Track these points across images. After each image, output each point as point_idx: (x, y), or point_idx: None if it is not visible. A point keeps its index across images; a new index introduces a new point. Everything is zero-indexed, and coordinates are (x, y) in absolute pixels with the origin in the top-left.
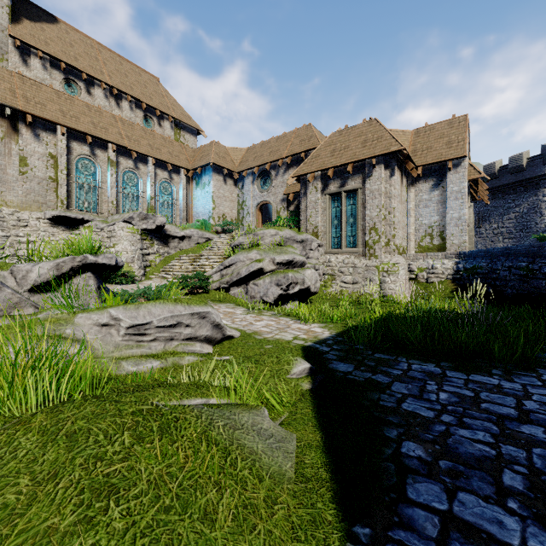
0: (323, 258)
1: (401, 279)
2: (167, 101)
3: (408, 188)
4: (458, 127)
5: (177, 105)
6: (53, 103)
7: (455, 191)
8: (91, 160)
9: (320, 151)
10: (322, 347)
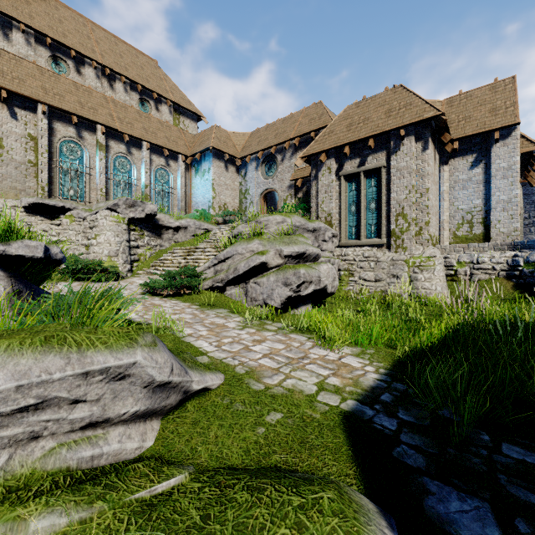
0: (338, 250)
1: (438, 276)
2: (166, 85)
3: (440, 166)
4: (504, 91)
5: (176, 89)
6: (34, 79)
7: (504, 168)
8: (78, 143)
9: (333, 126)
10: (378, 417)
